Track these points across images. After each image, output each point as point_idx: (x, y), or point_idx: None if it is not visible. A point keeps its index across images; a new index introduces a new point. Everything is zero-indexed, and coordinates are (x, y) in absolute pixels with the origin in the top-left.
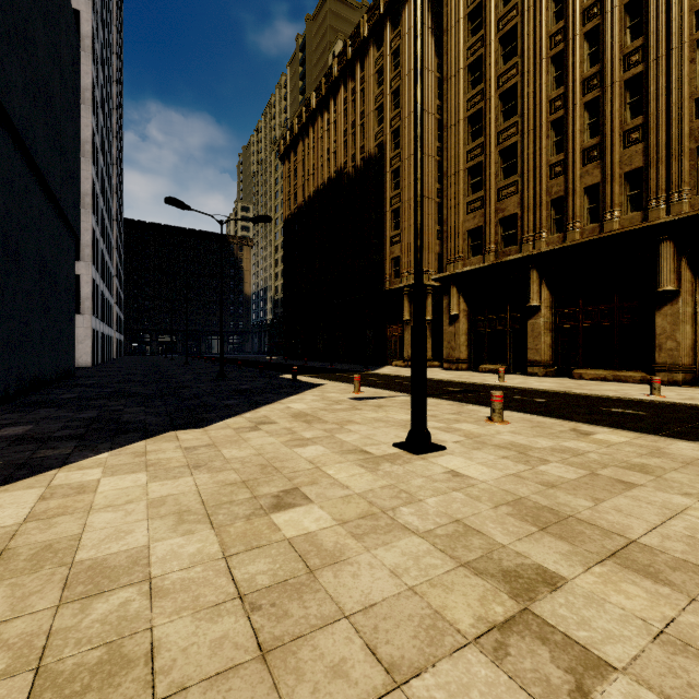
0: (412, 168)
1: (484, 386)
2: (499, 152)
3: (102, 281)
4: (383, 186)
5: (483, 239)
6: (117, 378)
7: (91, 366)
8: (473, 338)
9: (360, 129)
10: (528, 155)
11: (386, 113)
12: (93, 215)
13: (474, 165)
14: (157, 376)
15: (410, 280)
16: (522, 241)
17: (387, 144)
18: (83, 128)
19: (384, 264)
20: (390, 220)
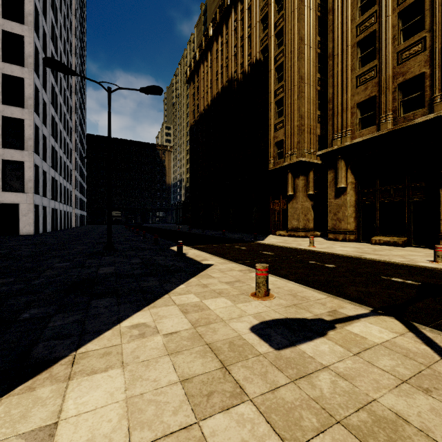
0: (295, 59)
1: (431, 271)
2: (398, 14)
3: (53, 169)
4: (268, 82)
5: (376, 109)
6: (5, 250)
7: (33, 234)
8: (361, 209)
9: (248, 40)
10: (441, 3)
11: (270, 18)
12: (37, 115)
13: (365, 37)
14: (52, 247)
15: (293, 158)
16: (434, 101)
17: (271, 45)
18: (26, 45)
19: (269, 148)
20: (274, 109)
